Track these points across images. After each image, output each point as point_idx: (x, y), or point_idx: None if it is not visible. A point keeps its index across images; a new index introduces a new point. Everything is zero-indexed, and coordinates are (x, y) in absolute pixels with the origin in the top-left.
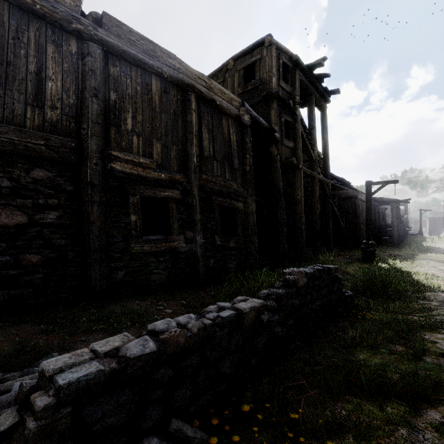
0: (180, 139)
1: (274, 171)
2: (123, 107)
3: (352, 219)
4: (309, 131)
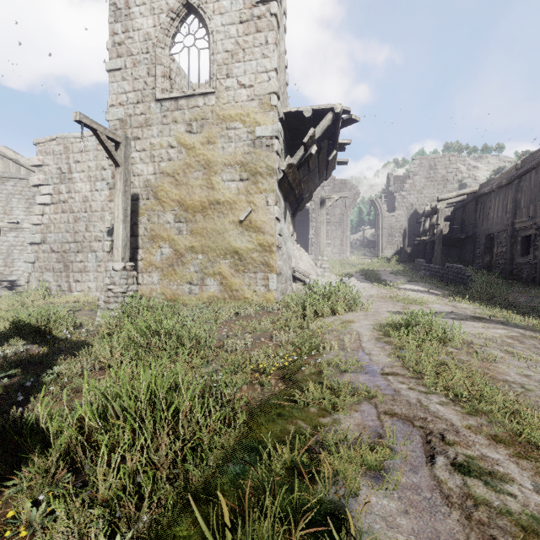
0: None
1: None
2: (521, 198)
3: None
4: None
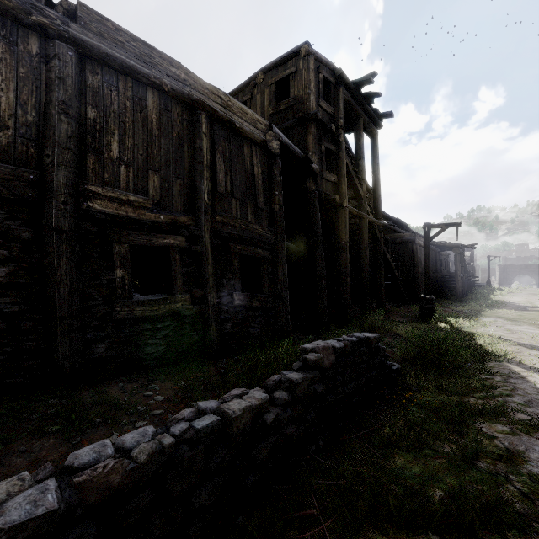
0: (186, 171)
1: (311, 210)
2: (105, 127)
3: (408, 268)
4: (356, 162)
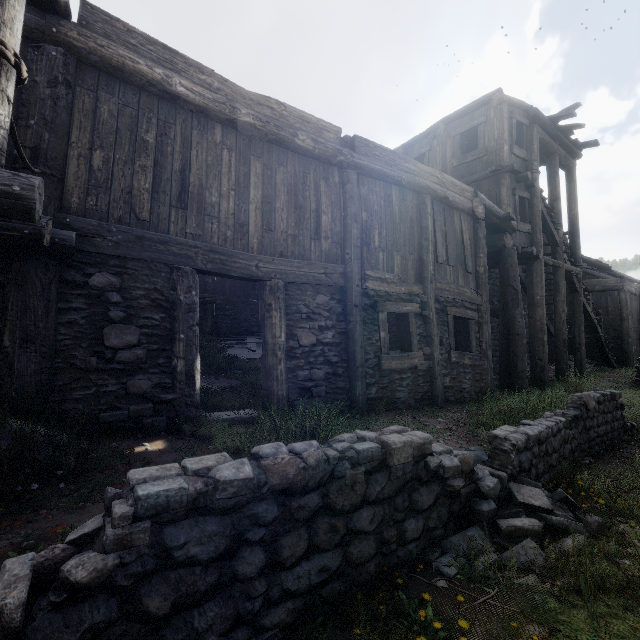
0: (415, 248)
1: (509, 267)
2: (371, 225)
3: (613, 322)
4: (549, 204)
